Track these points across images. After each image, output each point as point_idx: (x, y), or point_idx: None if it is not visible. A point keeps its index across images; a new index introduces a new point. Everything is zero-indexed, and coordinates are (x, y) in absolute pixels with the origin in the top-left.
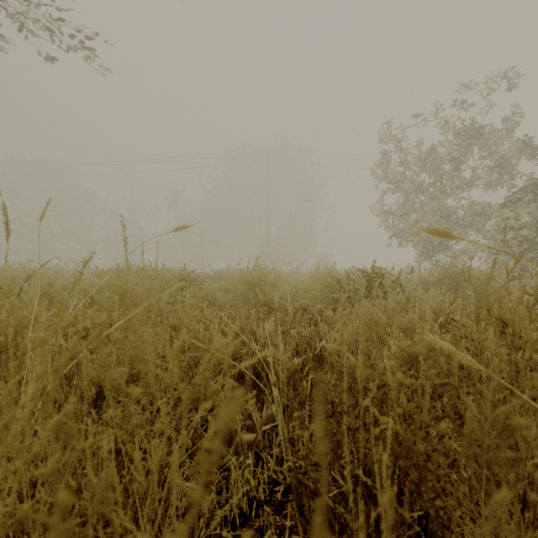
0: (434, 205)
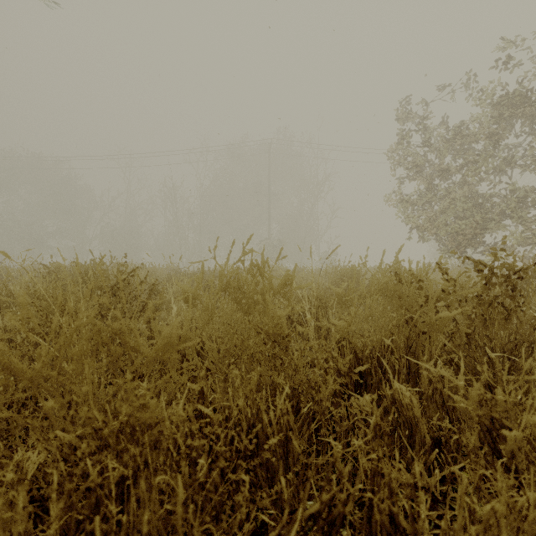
0: (465, 191)
